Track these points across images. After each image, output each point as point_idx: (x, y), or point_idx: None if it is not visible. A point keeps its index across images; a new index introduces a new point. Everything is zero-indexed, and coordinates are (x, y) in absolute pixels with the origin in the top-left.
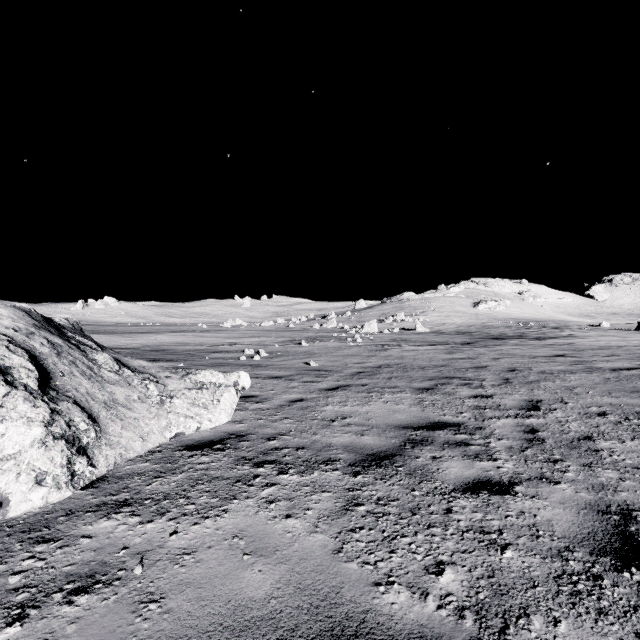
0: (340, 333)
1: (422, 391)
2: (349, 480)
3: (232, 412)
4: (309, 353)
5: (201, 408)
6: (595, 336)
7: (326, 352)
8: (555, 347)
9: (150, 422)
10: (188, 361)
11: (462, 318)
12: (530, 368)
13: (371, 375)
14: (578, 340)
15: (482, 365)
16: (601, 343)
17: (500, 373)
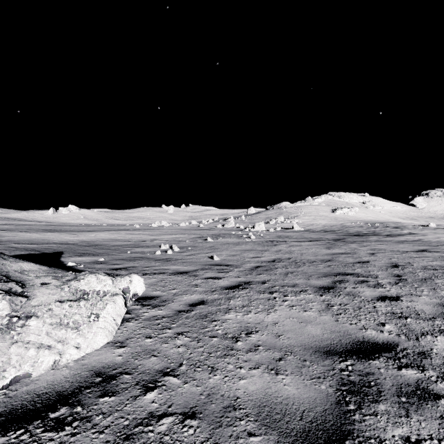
0: (237, 231)
1: (324, 291)
2: None
3: (115, 328)
4: (213, 248)
5: (69, 329)
6: (431, 233)
7: (227, 247)
8: (411, 243)
9: None
10: (110, 255)
11: (325, 220)
12: (410, 263)
13: (268, 270)
14: (422, 237)
15: (364, 260)
16: None
17: (386, 269)
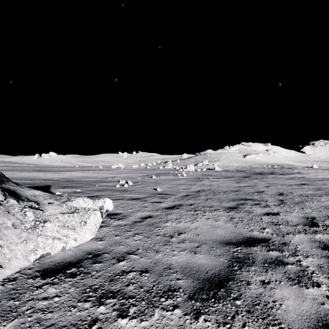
0: (174, 171)
1: (230, 209)
2: (191, 327)
3: (96, 230)
4: (156, 183)
5: (69, 229)
6: (313, 173)
7: (166, 182)
8: (297, 179)
9: (16, 247)
10: (84, 188)
11: (238, 163)
12: (291, 192)
13: (194, 197)
14: (306, 175)
15: (261, 190)
16: (320, 177)
17: (275, 196)
